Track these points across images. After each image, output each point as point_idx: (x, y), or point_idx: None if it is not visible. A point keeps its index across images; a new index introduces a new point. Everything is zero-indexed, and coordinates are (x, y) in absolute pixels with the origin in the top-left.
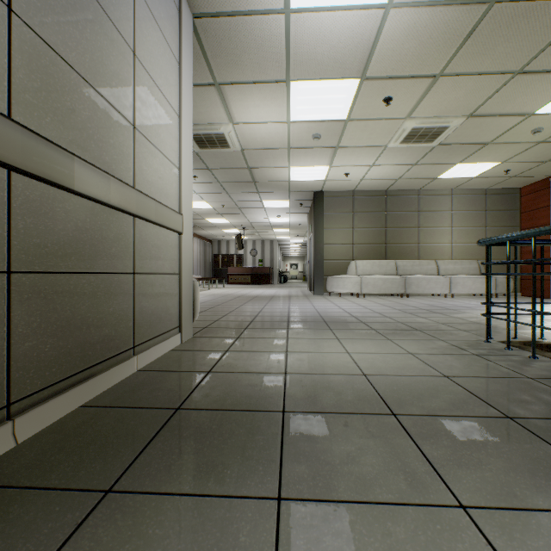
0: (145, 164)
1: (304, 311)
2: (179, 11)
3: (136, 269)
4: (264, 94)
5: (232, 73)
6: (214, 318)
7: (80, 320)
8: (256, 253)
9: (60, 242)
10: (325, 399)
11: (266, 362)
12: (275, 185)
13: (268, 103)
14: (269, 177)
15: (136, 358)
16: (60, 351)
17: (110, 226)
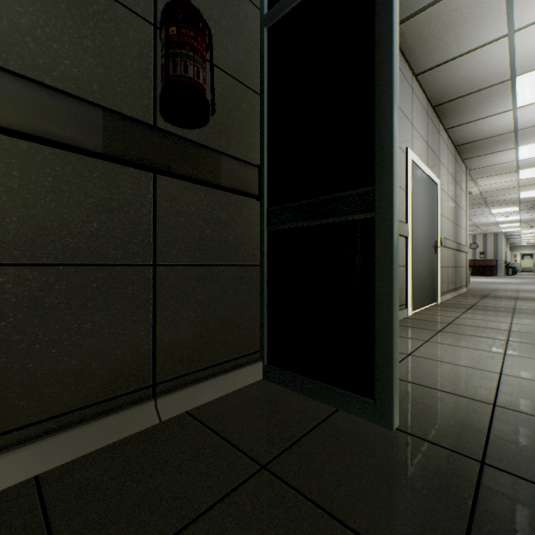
0: (461, 236)
1: (530, 288)
2: (465, 176)
3: (461, 266)
4: (501, 176)
5: (482, 176)
6: (469, 287)
7: (457, 277)
8: (476, 246)
9: (456, 261)
10: (529, 298)
11: (507, 294)
12: (504, 202)
13: (502, 178)
14: (498, 199)
15: (461, 290)
16: (456, 282)
17: (459, 256)
